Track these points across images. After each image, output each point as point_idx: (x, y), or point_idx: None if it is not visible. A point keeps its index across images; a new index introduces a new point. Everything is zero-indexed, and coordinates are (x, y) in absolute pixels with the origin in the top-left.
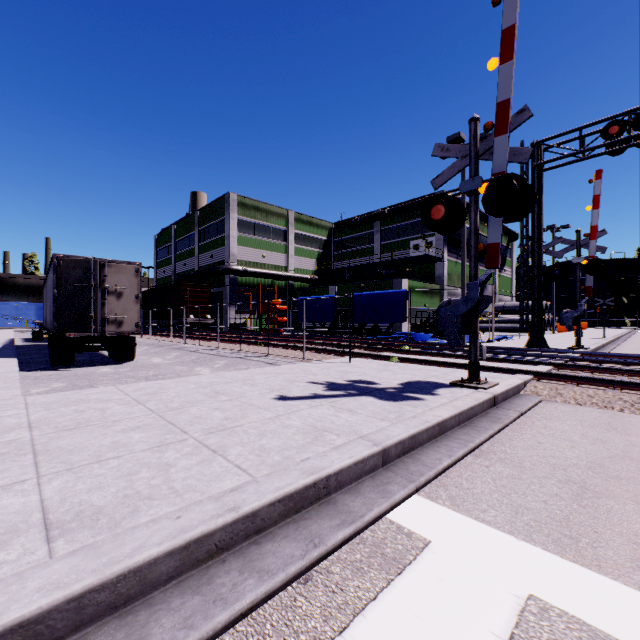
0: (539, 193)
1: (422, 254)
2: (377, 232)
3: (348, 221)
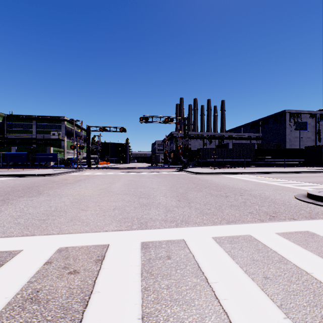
0: (90, 136)
1: (56, 137)
2: (34, 124)
3: (16, 115)
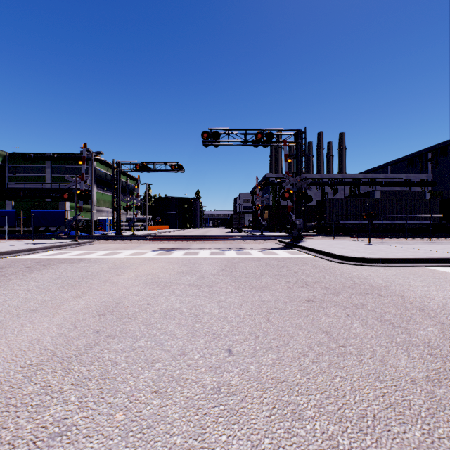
0: (119, 180)
1: None
2: (49, 167)
3: (23, 154)
